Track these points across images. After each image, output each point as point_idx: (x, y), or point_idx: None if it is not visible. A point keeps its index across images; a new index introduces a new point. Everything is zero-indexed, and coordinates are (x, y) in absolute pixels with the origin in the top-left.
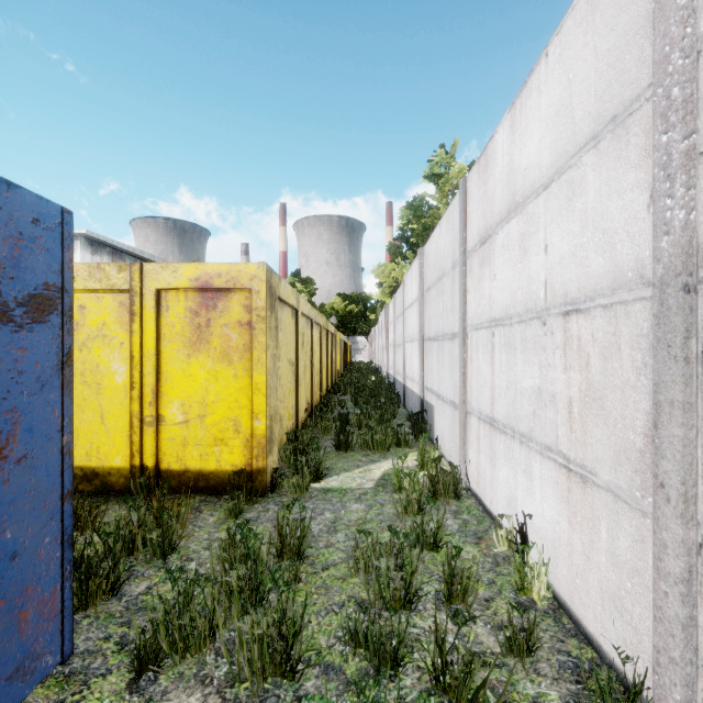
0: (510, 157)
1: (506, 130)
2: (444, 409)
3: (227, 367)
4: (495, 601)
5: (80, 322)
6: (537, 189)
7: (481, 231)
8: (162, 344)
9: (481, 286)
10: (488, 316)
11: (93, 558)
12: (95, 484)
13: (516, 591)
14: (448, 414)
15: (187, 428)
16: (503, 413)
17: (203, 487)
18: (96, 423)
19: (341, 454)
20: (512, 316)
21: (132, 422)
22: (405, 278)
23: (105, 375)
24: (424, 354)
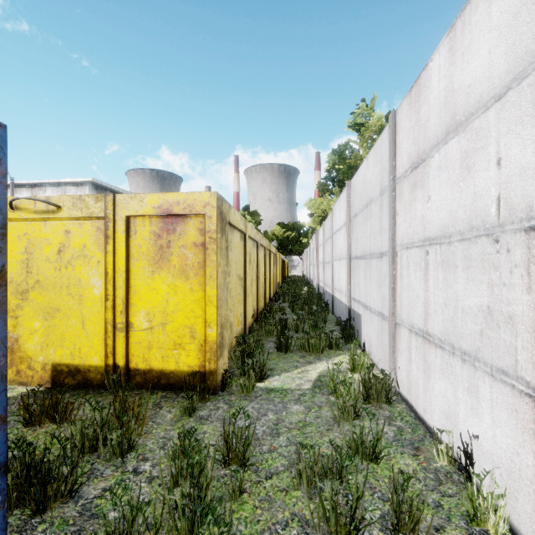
0: (448, 79)
1: (444, 54)
2: (371, 318)
3: (185, 282)
4: (446, 531)
5: (66, 244)
6: (486, 102)
7: (413, 157)
8: (131, 262)
9: (413, 208)
10: (420, 236)
11: (53, 462)
12: (77, 379)
13: (467, 519)
14: (376, 323)
15: (151, 334)
16: (440, 329)
17: (165, 384)
18: (78, 328)
19: (281, 355)
20: (451, 235)
21: (106, 328)
22: (334, 208)
23: (86, 288)
24: (351, 270)
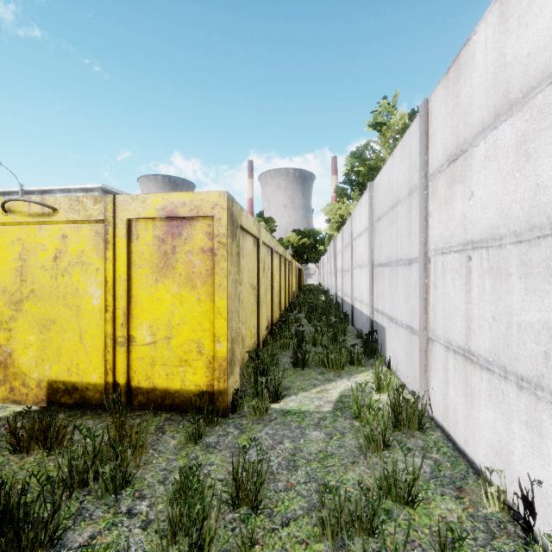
0: (498, 52)
1: (492, 22)
2: (398, 332)
3: (191, 291)
4: None
5: (63, 250)
6: None
7: (450, 148)
8: (132, 270)
9: (450, 207)
10: (460, 239)
11: (31, 505)
12: (74, 398)
13: None
14: (403, 338)
15: (154, 349)
16: (486, 347)
17: (169, 404)
18: (75, 342)
19: (298, 371)
20: (502, 236)
21: (106, 342)
22: (354, 212)
23: (84, 298)
24: (374, 278)
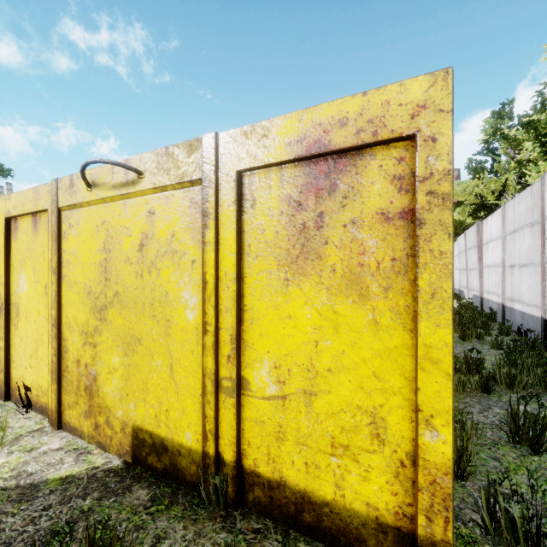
0: None
1: None
2: None
3: (357, 305)
4: None
5: (149, 234)
6: None
7: None
8: (244, 262)
9: None
10: None
11: None
12: (163, 462)
13: None
14: None
15: (282, 409)
16: None
17: (310, 524)
18: (164, 375)
19: (525, 454)
20: None
21: (204, 384)
22: None
23: (175, 308)
24: None
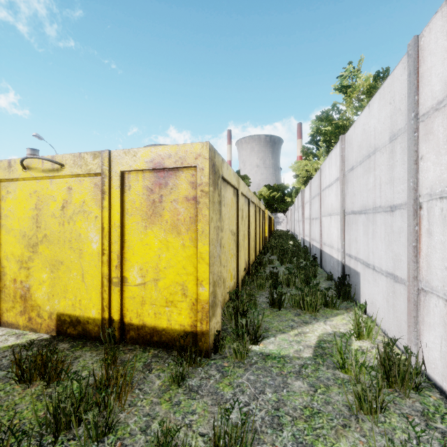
0: None
1: None
2: (376, 278)
3: (176, 237)
4: None
5: (68, 200)
6: None
7: None
8: (125, 217)
9: None
10: None
11: None
12: (78, 330)
13: None
14: (383, 285)
15: (144, 289)
16: None
17: (157, 341)
18: (78, 281)
19: (274, 311)
20: None
21: (102, 282)
22: (323, 165)
23: (85, 242)
24: (346, 225)
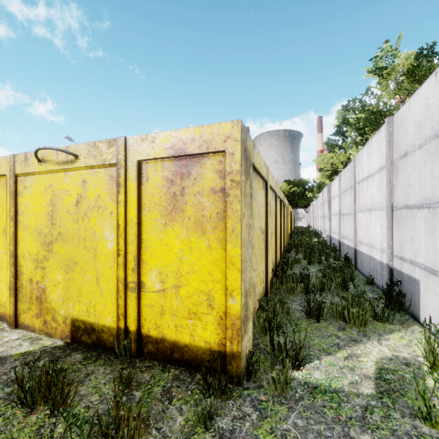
0: None
1: None
2: None
3: (201, 237)
4: None
5: (83, 195)
6: None
7: None
8: (142, 213)
9: None
10: None
11: None
12: (92, 338)
13: None
14: None
15: (163, 297)
16: None
17: (178, 358)
18: (93, 284)
19: (312, 322)
20: None
21: (118, 286)
22: (358, 155)
23: (100, 241)
24: (394, 222)
